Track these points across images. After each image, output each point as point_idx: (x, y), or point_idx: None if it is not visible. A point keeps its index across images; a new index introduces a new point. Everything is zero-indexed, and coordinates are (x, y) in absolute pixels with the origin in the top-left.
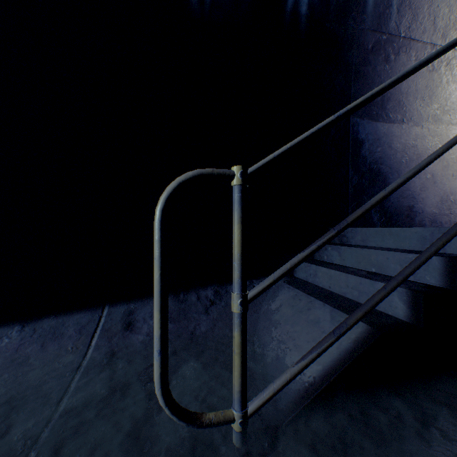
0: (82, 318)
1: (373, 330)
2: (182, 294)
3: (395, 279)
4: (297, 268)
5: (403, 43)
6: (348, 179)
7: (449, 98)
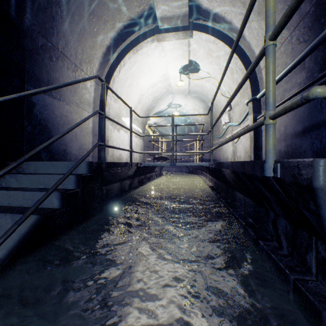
0: None
1: (41, 217)
2: None
3: (53, 187)
4: None
5: (61, 55)
6: (24, 127)
7: (83, 96)
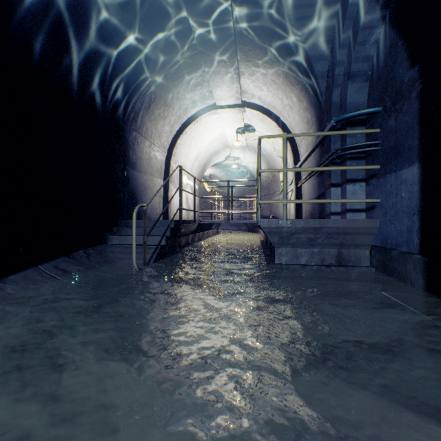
0: (34, 273)
1: (161, 246)
2: (72, 256)
3: (165, 232)
4: (112, 239)
5: (143, 139)
6: (125, 196)
7: (154, 165)
